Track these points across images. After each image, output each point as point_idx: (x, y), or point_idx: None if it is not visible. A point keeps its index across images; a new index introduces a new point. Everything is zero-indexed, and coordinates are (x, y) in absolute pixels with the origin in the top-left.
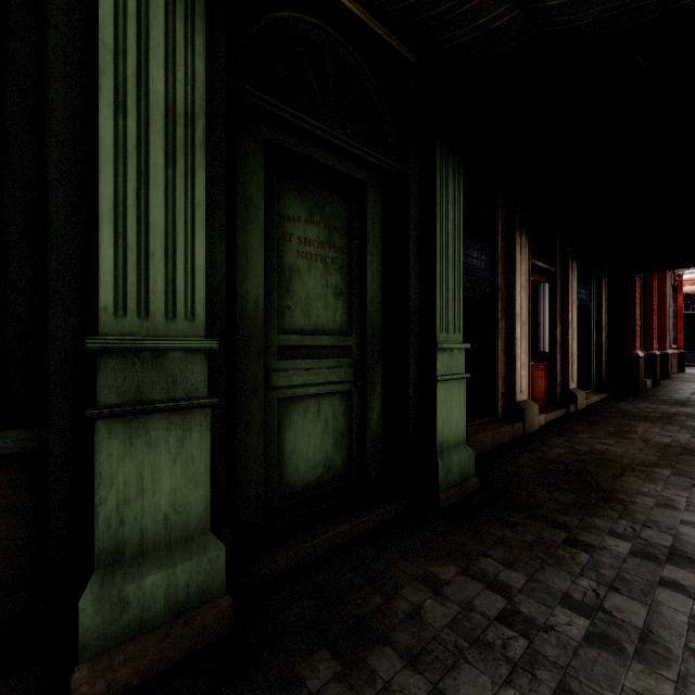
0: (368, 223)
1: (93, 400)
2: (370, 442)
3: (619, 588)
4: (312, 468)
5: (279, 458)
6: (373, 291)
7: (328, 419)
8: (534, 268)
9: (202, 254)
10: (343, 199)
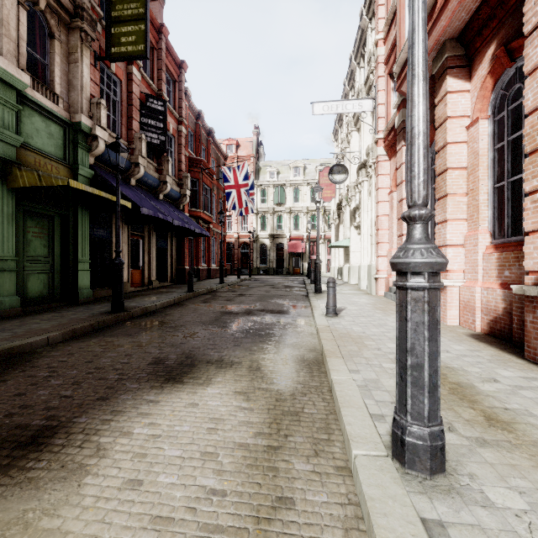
0: (55, 227)
1: None
2: (56, 287)
3: None
4: (37, 292)
5: (27, 289)
6: (57, 245)
7: (42, 280)
8: (133, 234)
9: (14, 241)
10: (47, 220)
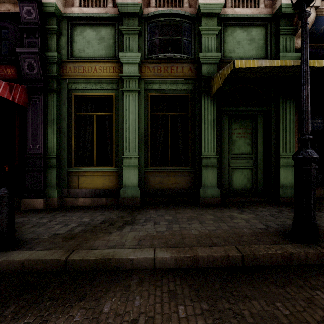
0: (258, 125)
1: (201, 164)
2: (258, 182)
3: (317, 215)
4: (240, 185)
5: (232, 181)
6: (259, 142)
7: (245, 175)
8: None
9: (215, 142)
10: (250, 120)
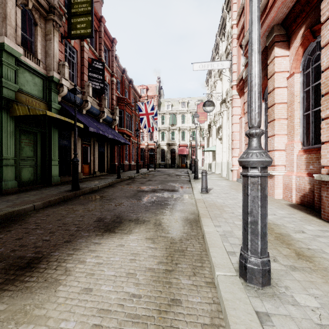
0: (38, 139)
1: (1, 164)
2: (38, 175)
3: None
4: (27, 178)
5: (21, 176)
6: (39, 150)
7: (30, 171)
8: (84, 143)
9: (14, 148)
10: (33, 135)
